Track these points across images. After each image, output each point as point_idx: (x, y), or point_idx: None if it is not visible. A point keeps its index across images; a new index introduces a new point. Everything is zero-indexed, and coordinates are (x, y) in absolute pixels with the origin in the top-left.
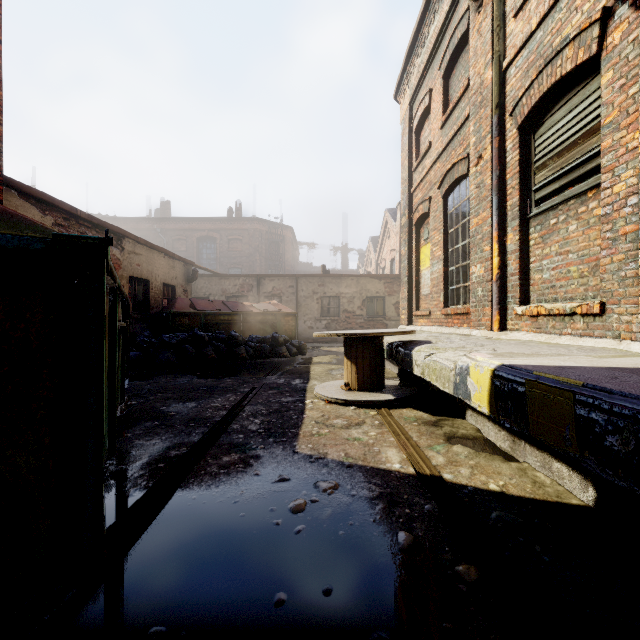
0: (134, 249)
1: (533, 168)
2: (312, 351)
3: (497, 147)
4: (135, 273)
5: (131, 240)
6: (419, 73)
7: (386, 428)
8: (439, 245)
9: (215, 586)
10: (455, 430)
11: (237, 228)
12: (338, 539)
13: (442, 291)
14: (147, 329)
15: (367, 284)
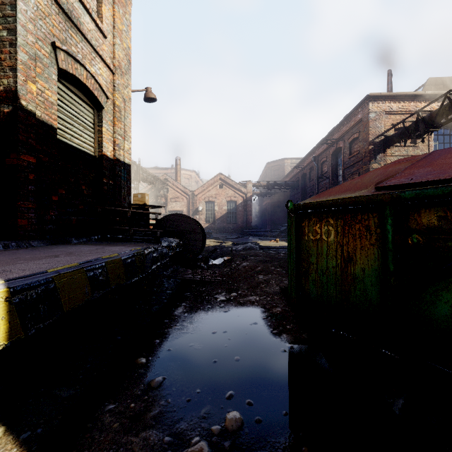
0: None
1: None
2: None
3: None
4: None
5: None
6: None
7: None
8: None
9: (272, 365)
10: None
11: None
12: (202, 387)
13: None
14: None
15: None
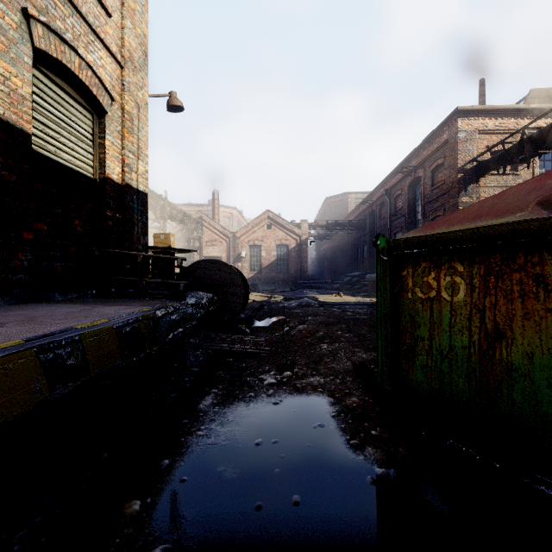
0: None
1: None
2: None
3: None
4: None
5: None
6: None
7: None
8: None
9: (356, 515)
10: None
11: None
12: None
13: None
14: None
15: None
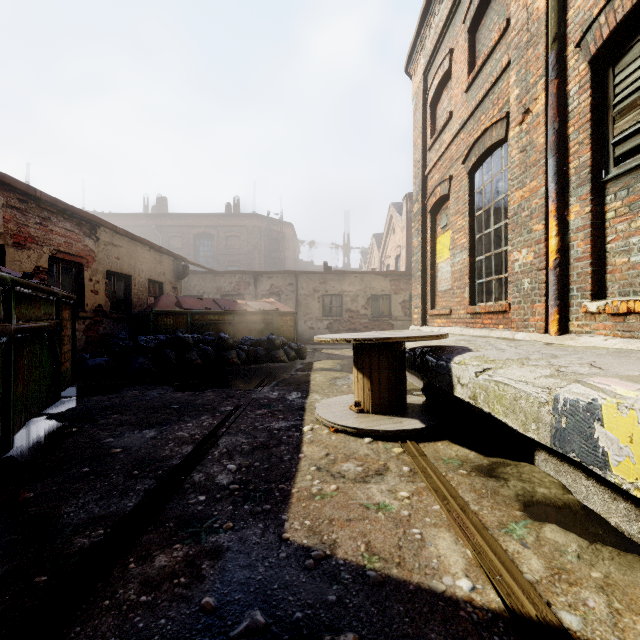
0: (112, 240)
1: (612, 113)
2: (313, 354)
3: (555, 92)
4: (113, 267)
5: (108, 230)
6: (436, 34)
7: (422, 481)
8: (463, 231)
9: None
10: (530, 488)
11: (235, 224)
12: None
13: (467, 285)
14: (128, 330)
15: (372, 281)
